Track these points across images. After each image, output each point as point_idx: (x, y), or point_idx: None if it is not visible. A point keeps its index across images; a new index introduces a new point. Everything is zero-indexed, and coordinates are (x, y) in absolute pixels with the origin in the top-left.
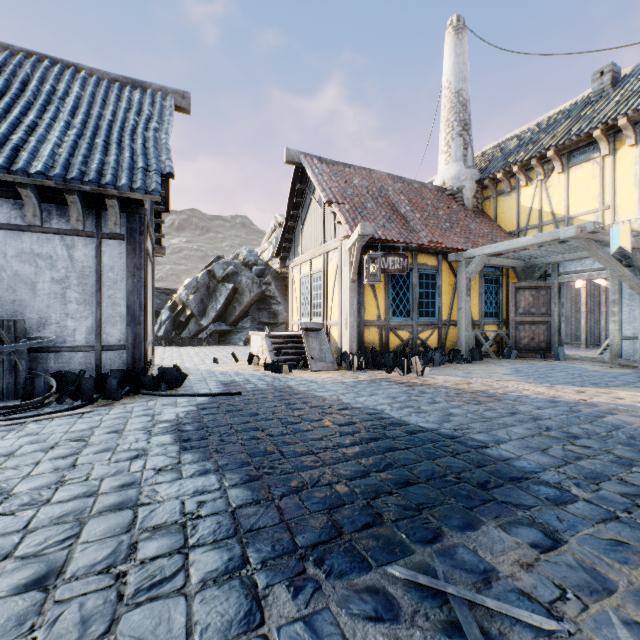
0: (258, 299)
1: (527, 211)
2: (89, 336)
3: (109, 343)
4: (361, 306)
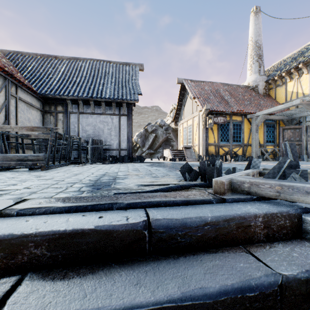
0: (165, 140)
1: (290, 93)
2: (117, 146)
3: (122, 148)
4: (207, 137)
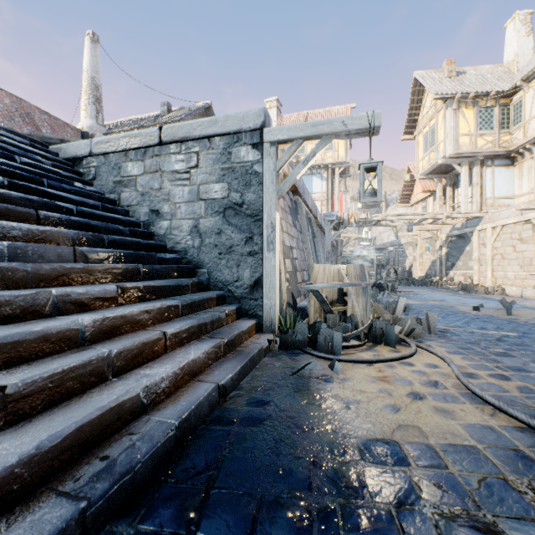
0: None
1: None
2: None
3: None
4: None
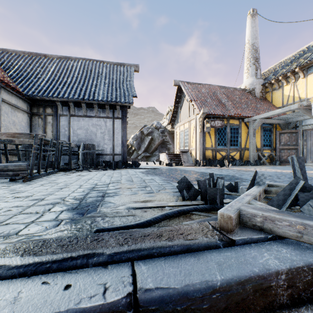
0: (161, 142)
1: (287, 97)
2: (110, 150)
3: (116, 153)
4: (204, 141)
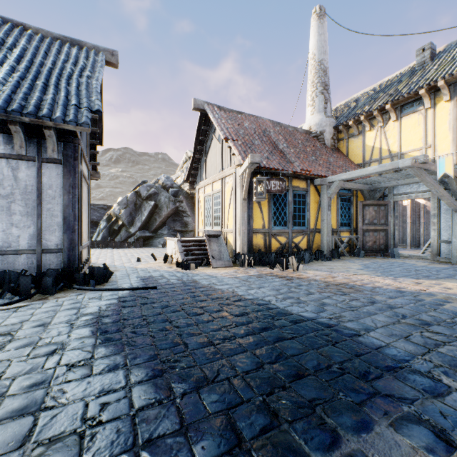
0: (173, 213)
1: (370, 149)
2: (31, 241)
3: (48, 247)
4: (250, 218)
